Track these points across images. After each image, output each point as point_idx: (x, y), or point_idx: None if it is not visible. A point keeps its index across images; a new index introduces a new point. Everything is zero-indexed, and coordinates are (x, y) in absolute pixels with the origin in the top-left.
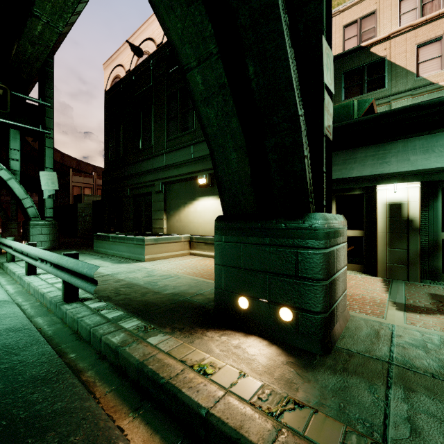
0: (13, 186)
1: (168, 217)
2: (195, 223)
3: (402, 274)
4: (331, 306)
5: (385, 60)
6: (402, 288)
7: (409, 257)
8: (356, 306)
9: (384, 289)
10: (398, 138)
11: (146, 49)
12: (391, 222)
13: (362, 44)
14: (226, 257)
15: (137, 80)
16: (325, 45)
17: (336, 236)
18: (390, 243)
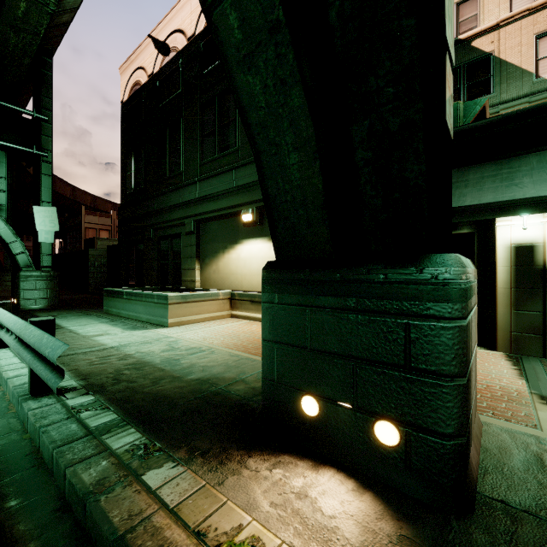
0: None
1: (202, 266)
2: (238, 274)
3: (534, 348)
4: (468, 420)
5: (492, 57)
6: (541, 370)
7: (546, 324)
8: (484, 403)
9: (516, 372)
10: (529, 151)
11: (174, 45)
12: (518, 272)
13: (460, 37)
14: (281, 328)
15: (162, 86)
16: None
17: (471, 296)
18: (516, 303)
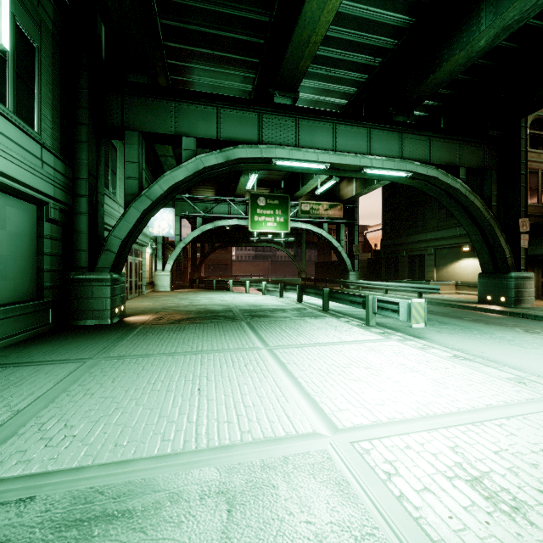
0: (342, 254)
1: (437, 270)
2: (459, 274)
3: None
4: (518, 297)
5: None
6: None
7: None
8: None
9: None
10: None
11: None
12: None
13: None
14: (482, 285)
15: None
16: (521, 220)
17: (522, 279)
18: None
